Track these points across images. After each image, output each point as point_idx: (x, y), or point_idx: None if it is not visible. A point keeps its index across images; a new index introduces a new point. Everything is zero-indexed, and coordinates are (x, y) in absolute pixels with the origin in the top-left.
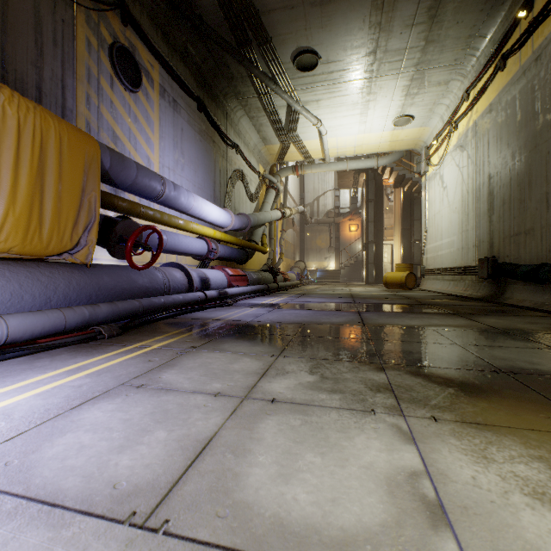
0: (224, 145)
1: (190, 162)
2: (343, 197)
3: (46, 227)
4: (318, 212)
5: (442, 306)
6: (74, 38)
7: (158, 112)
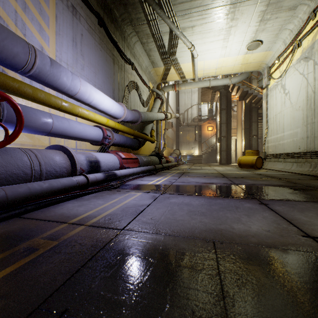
0: (122, 60)
1: (90, 64)
2: (204, 109)
3: None
4: (187, 118)
5: None
6: None
7: (55, 10)
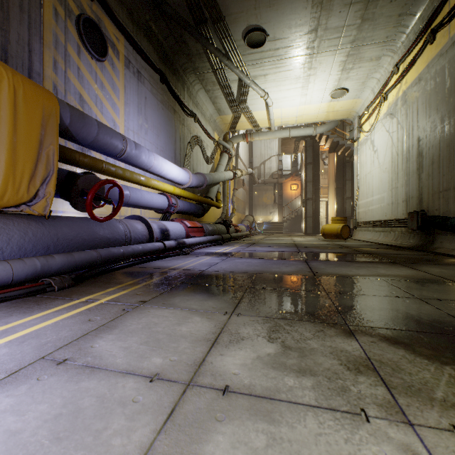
0: (183, 113)
1: (153, 127)
2: (286, 161)
3: (0, 178)
4: (264, 174)
5: (380, 254)
6: (41, 6)
7: (124, 81)
